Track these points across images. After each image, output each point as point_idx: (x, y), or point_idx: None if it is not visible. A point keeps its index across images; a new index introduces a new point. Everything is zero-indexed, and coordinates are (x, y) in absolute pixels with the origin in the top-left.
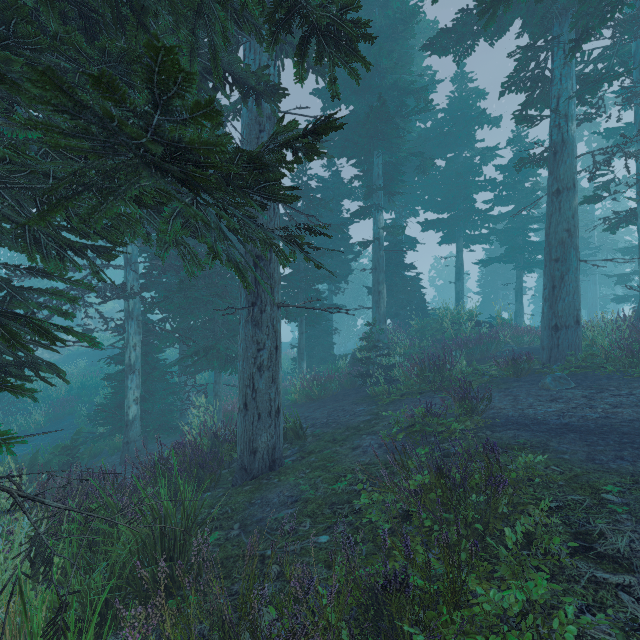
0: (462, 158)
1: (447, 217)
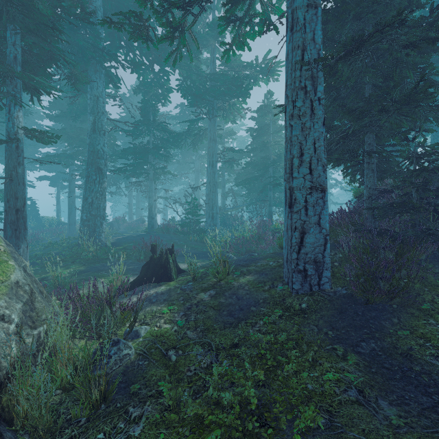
0: (60, 151)
1: (52, 175)
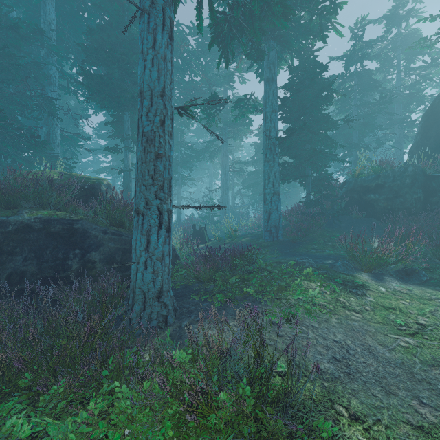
0: (96, 160)
1: None
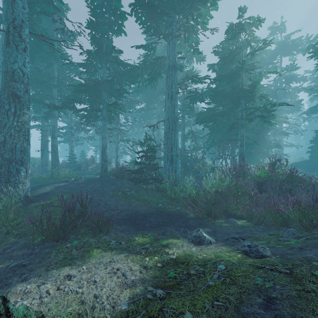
0: None
1: None
